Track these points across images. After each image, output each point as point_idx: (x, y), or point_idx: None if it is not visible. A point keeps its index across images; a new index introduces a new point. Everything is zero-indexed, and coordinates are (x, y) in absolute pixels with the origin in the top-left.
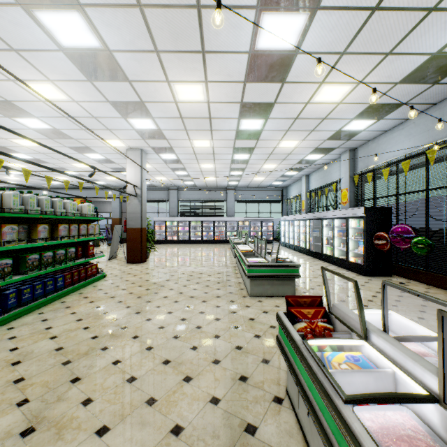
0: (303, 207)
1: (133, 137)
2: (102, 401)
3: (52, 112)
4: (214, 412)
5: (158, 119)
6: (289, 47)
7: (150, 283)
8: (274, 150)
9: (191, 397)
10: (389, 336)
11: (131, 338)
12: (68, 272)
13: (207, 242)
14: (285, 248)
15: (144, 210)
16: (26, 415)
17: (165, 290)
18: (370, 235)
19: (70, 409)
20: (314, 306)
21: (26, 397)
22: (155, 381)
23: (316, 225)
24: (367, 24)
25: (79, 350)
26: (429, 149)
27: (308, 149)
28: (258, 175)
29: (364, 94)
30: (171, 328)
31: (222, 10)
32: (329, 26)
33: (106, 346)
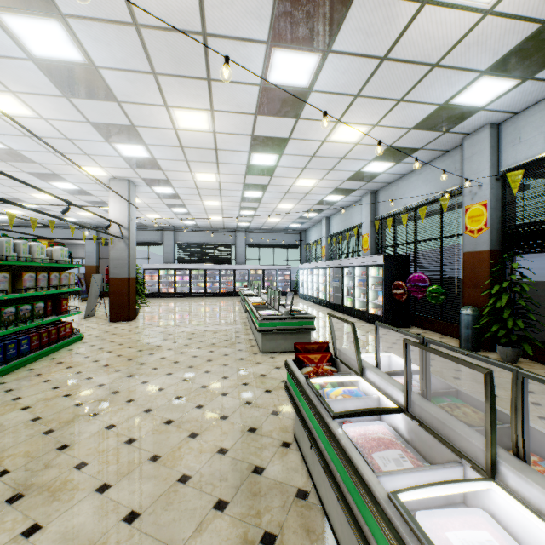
0: (323, 253)
1: (118, 166)
2: (99, 463)
3: (10, 128)
4: (222, 460)
5: (152, 147)
6: (302, 85)
7: (143, 344)
8: (291, 189)
9: (198, 450)
10: (379, 370)
11: (125, 402)
12: (34, 333)
13: (212, 294)
14: (303, 300)
15: (133, 256)
16: (9, 484)
17: (163, 350)
18: (389, 285)
19: (62, 474)
20: (321, 352)
21: (4, 468)
22: (157, 440)
23: (336, 274)
24: (378, 71)
25: (63, 419)
26: (442, 197)
27: (327, 189)
28: (272, 216)
29: (381, 137)
30: (172, 389)
31: (230, 41)
32: (341, 69)
33: (95, 412)
